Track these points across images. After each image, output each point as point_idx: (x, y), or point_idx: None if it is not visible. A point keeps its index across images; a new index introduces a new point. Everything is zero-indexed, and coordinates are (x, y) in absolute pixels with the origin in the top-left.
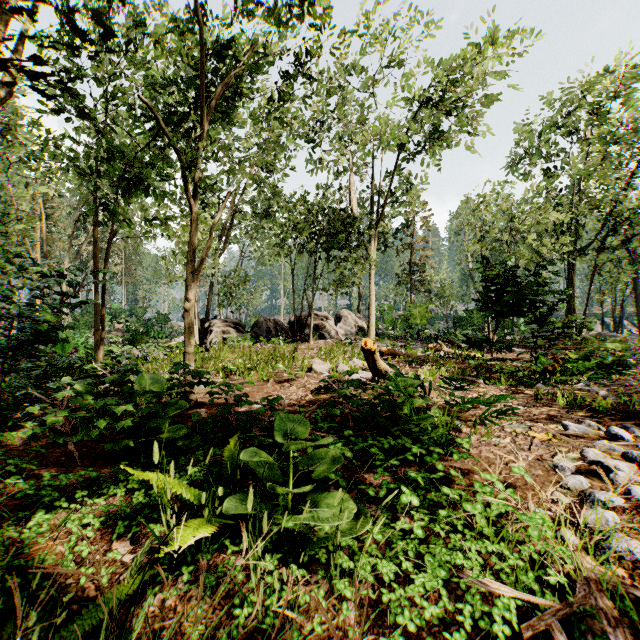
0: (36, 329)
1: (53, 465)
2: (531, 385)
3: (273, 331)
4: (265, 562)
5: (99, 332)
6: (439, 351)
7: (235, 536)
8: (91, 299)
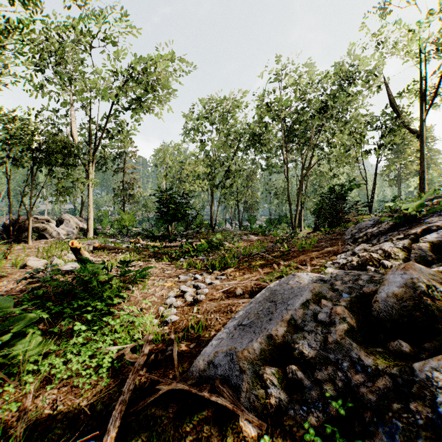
0: None
1: None
2: (179, 259)
3: None
4: None
5: None
6: (138, 243)
7: None
8: None
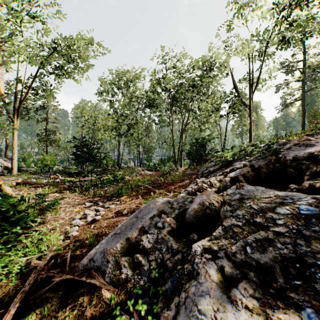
0: None
1: None
2: (88, 190)
3: None
4: None
5: None
6: (57, 179)
7: None
8: None
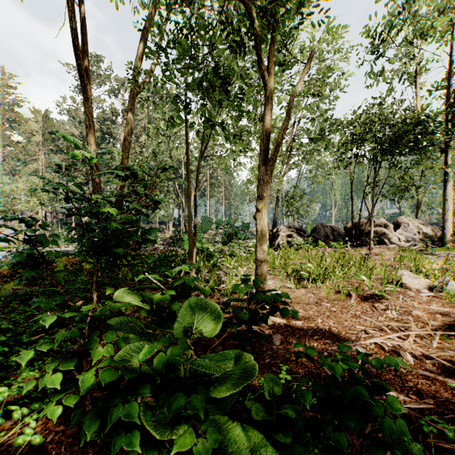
0: (116, 230)
1: (75, 425)
2: None
3: (330, 236)
4: None
5: (191, 234)
6: None
7: None
8: (163, 199)
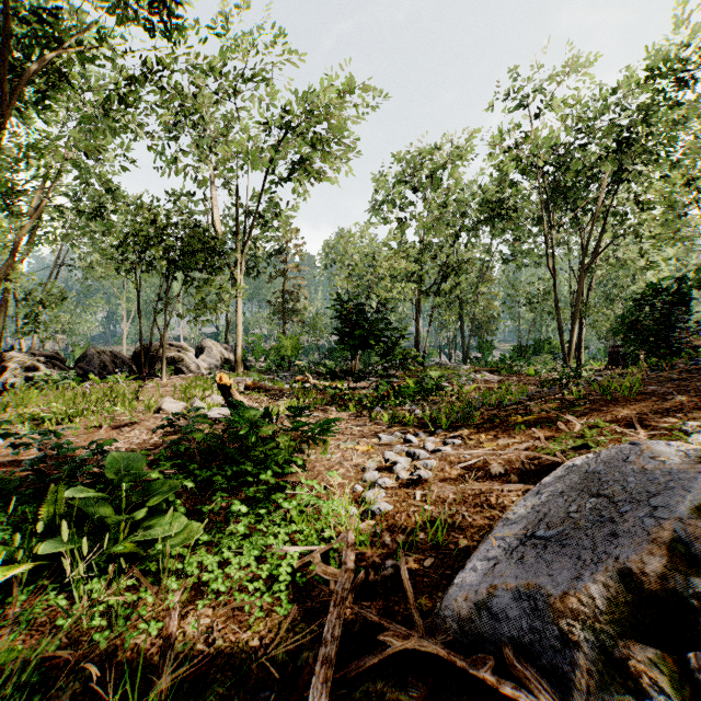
0: None
1: None
2: (372, 409)
3: (110, 366)
4: (92, 584)
5: None
6: (306, 383)
7: (56, 578)
8: None
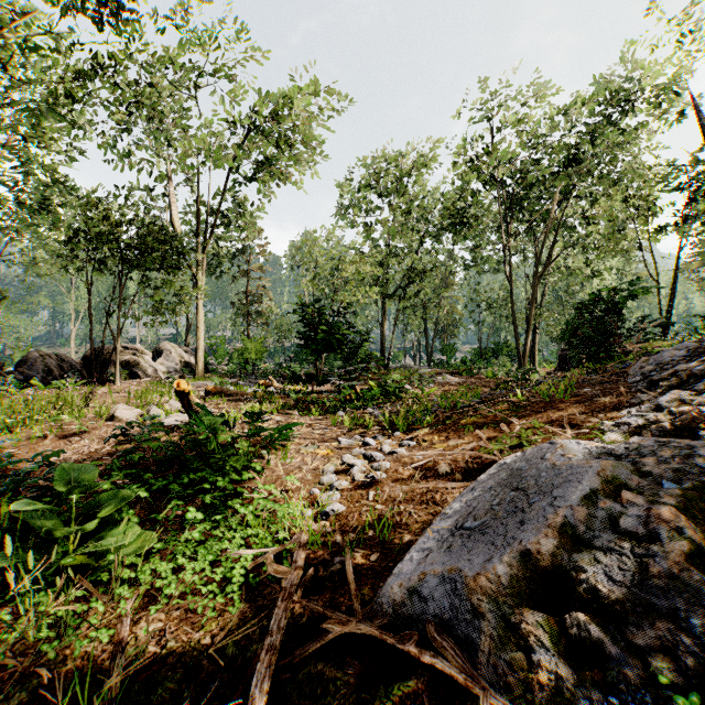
0: None
1: None
2: (335, 413)
3: (56, 370)
4: (39, 598)
5: None
6: (270, 387)
7: None
8: None
